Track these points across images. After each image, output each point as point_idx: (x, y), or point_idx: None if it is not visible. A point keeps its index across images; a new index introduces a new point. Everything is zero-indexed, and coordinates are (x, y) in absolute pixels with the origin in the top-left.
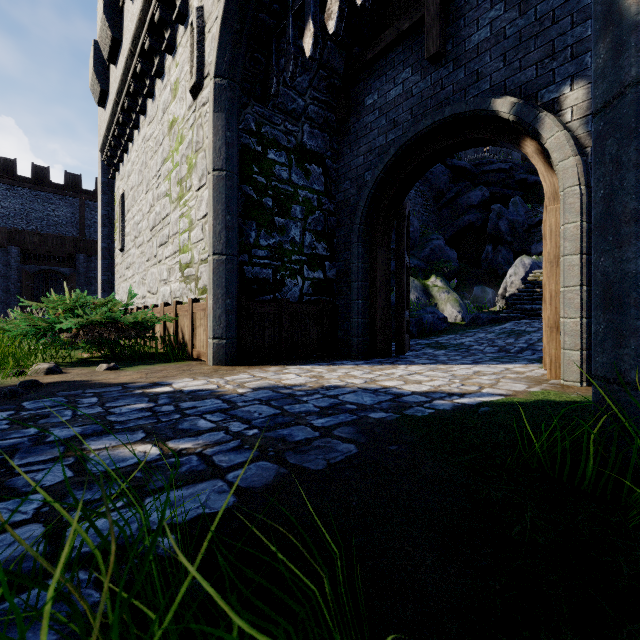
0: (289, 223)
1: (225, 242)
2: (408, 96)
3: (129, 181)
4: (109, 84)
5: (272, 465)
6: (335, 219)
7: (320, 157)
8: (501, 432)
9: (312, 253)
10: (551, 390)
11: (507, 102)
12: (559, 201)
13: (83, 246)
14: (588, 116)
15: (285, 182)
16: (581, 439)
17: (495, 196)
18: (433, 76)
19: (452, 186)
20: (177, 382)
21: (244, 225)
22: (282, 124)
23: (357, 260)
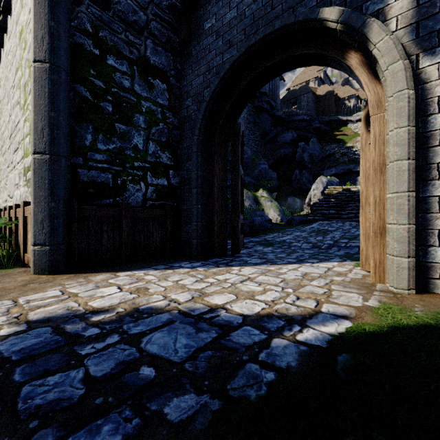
0: (131, 131)
1: (48, 140)
2: (242, 18)
3: None
4: None
5: None
6: (179, 133)
7: (164, 74)
8: None
9: (156, 161)
10: (390, 303)
11: (335, 10)
12: (383, 110)
13: None
14: (413, 24)
15: (127, 90)
16: None
17: (300, 137)
18: None
19: (273, 129)
20: None
21: (78, 126)
22: (123, 33)
23: (197, 168)
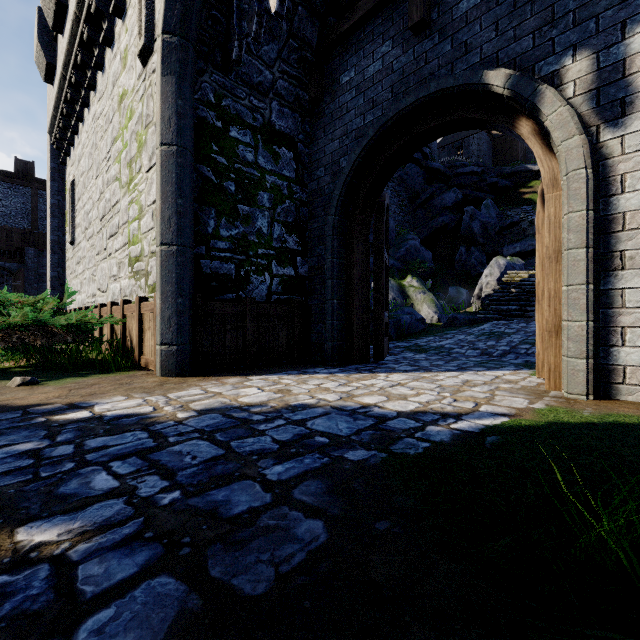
0: (255, 212)
1: (176, 230)
2: (388, 72)
3: (79, 166)
4: (57, 57)
5: (177, 586)
6: (308, 210)
7: (291, 140)
8: (528, 483)
9: (282, 247)
10: (558, 406)
11: (501, 74)
12: (559, 188)
13: (33, 239)
14: (593, 90)
15: (250, 165)
16: (639, 494)
17: (468, 198)
18: (416, 49)
19: (427, 187)
20: (103, 403)
21: (201, 212)
22: (247, 98)
23: (332, 255)
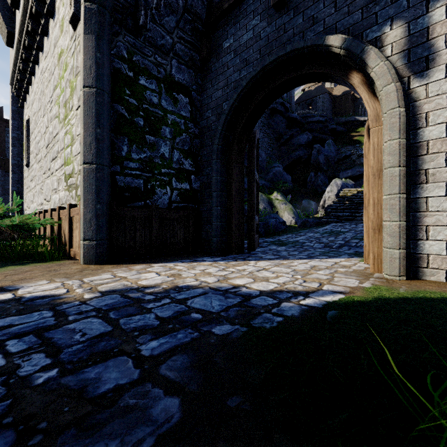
0: (159, 141)
1: (95, 152)
2: (257, 39)
3: (32, 108)
4: (15, 27)
5: None
6: (199, 141)
7: (187, 89)
8: (361, 354)
9: (180, 168)
10: (380, 285)
11: (339, 38)
12: (380, 123)
13: (1, 163)
14: (405, 51)
15: (155, 106)
16: None
17: (316, 139)
18: (277, 22)
19: (288, 131)
20: (27, 286)
21: (116, 139)
22: (152, 56)
23: (216, 174)
